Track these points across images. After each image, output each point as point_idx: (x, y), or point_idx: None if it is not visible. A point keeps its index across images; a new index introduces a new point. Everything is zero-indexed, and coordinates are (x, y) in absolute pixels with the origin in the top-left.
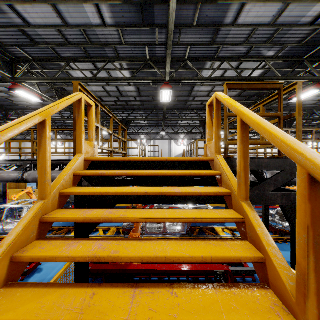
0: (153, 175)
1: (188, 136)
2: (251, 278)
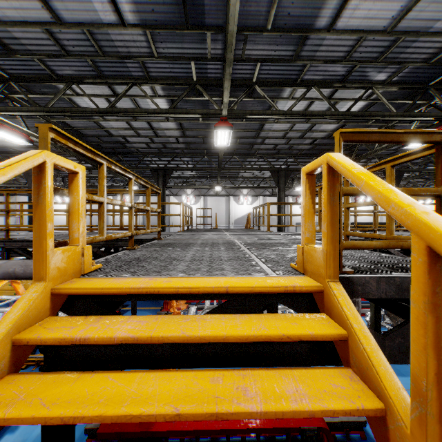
0: (198, 341)
1: (253, 191)
2: (358, 432)
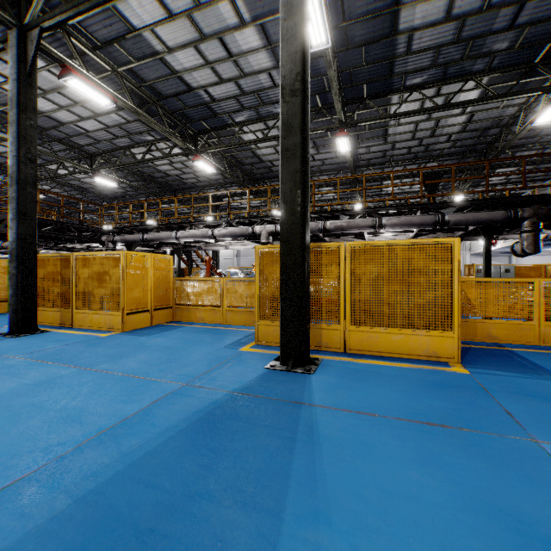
0: None
1: None
2: None
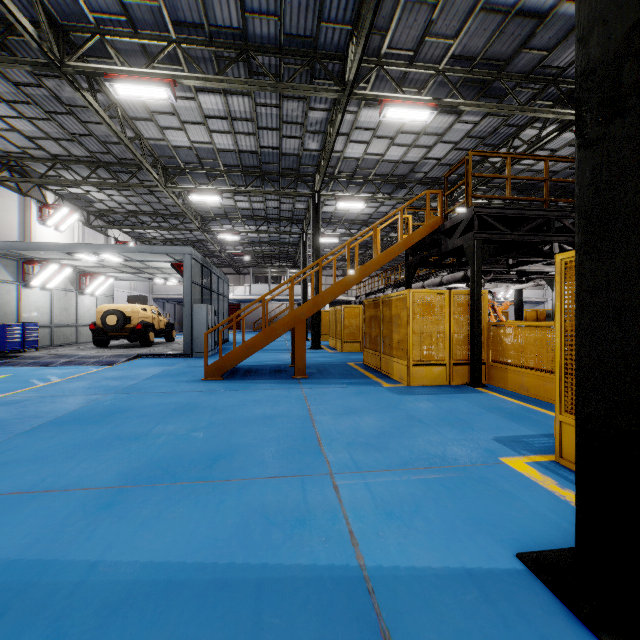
0: None
1: None
2: None
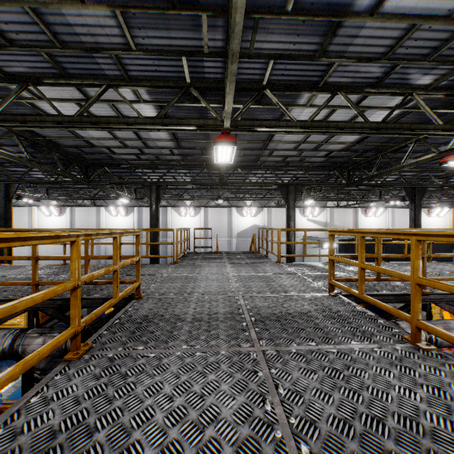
0: None
1: (257, 202)
2: None
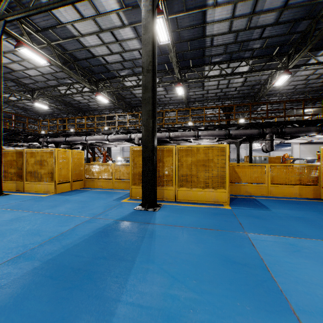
0: None
1: None
2: None
